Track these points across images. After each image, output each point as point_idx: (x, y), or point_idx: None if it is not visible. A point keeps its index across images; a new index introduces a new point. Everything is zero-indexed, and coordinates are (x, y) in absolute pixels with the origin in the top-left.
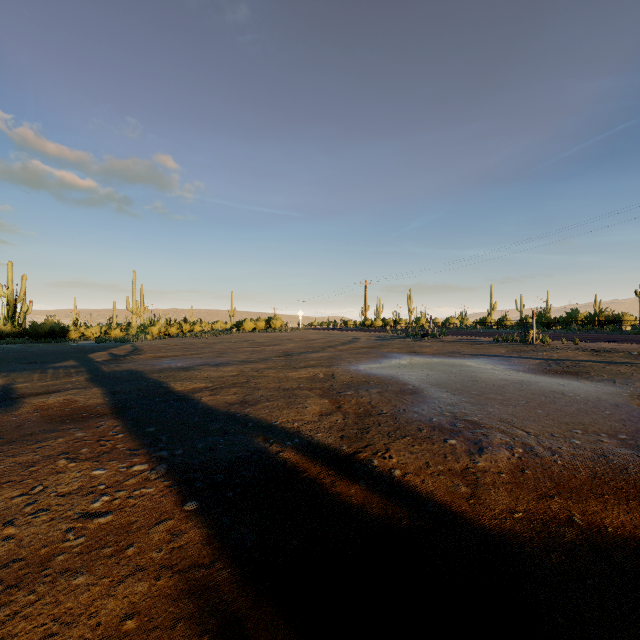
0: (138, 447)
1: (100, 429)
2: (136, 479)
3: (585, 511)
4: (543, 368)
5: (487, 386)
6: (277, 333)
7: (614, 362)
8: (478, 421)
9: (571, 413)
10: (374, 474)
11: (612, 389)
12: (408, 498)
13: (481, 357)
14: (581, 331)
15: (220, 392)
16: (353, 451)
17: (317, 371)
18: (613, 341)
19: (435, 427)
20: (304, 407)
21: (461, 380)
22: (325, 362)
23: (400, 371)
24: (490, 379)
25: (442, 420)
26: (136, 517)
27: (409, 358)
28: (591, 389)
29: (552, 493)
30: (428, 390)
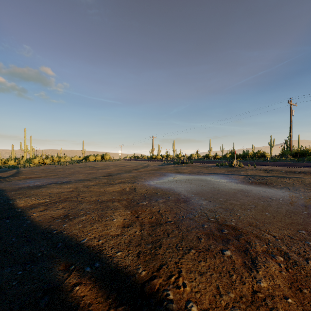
0: None
1: None
2: None
3: None
4: (248, 181)
5: (226, 194)
6: (107, 162)
7: (279, 176)
8: (235, 226)
9: (286, 214)
10: None
11: (292, 194)
12: None
13: (214, 175)
14: (250, 160)
15: (51, 207)
16: (148, 276)
17: (125, 186)
18: (269, 165)
19: (209, 234)
20: (111, 220)
21: (210, 190)
22: (131, 179)
23: (174, 185)
24: (225, 189)
25: (211, 226)
26: None
27: (177, 176)
28: (281, 194)
29: None
30: (193, 198)
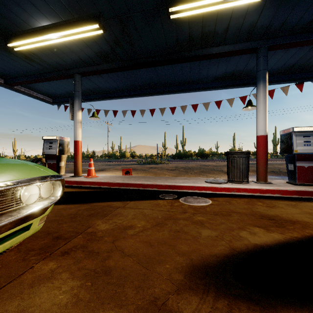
0: None
1: None
2: None
3: None
4: None
5: None
6: None
7: None
8: None
9: None
10: None
11: None
12: None
13: None
14: (83, 160)
15: None
16: None
17: None
18: None
19: None
20: None
21: None
22: None
23: None
24: None
25: None
26: None
27: None
28: None
29: None
30: None
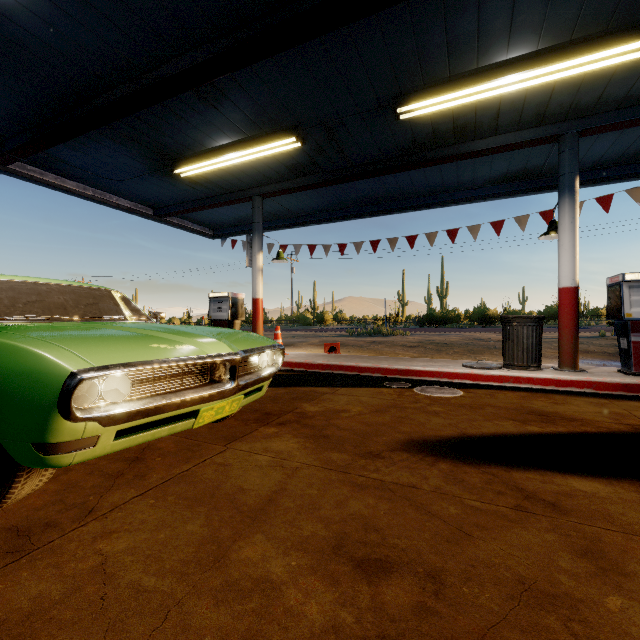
0: None
1: None
2: None
3: None
4: None
5: None
6: None
7: None
8: None
9: None
10: None
11: None
12: None
13: None
14: (249, 327)
15: None
16: None
17: None
18: None
19: None
20: None
21: None
22: None
23: None
24: None
25: None
26: None
27: None
28: None
29: None
30: None
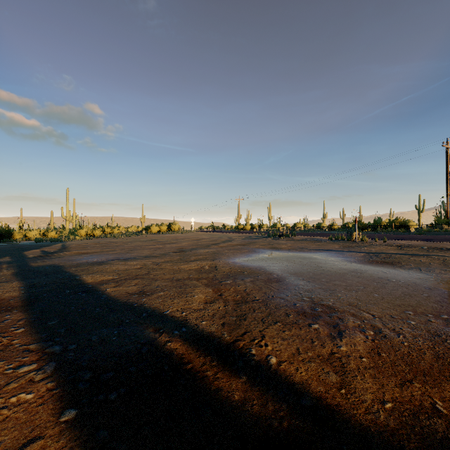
0: (34, 342)
1: (3, 324)
2: (19, 382)
3: (444, 397)
4: (368, 259)
5: (332, 274)
6: (175, 234)
7: (414, 254)
8: (332, 305)
9: (399, 296)
10: (253, 364)
11: (421, 275)
12: (286, 391)
13: (322, 251)
14: (384, 232)
15: (123, 283)
16: (233, 339)
17: (204, 264)
18: (408, 239)
19: (299, 312)
20: (192, 296)
21: (312, 270)
22: (210, 256)
23: (266, 263)
24: (333, 268)
25: (303, 305)
26: (0, 438)
27: (272, 252)
28: (406, 275)
29: (409, 377)
30: (289, 278)
